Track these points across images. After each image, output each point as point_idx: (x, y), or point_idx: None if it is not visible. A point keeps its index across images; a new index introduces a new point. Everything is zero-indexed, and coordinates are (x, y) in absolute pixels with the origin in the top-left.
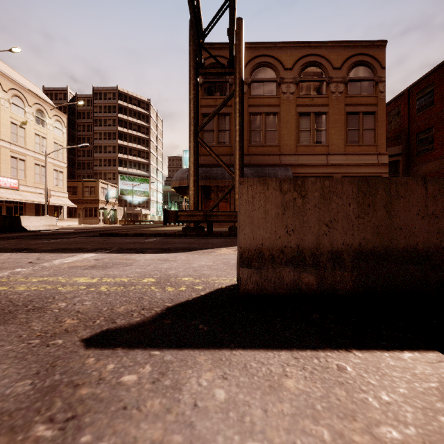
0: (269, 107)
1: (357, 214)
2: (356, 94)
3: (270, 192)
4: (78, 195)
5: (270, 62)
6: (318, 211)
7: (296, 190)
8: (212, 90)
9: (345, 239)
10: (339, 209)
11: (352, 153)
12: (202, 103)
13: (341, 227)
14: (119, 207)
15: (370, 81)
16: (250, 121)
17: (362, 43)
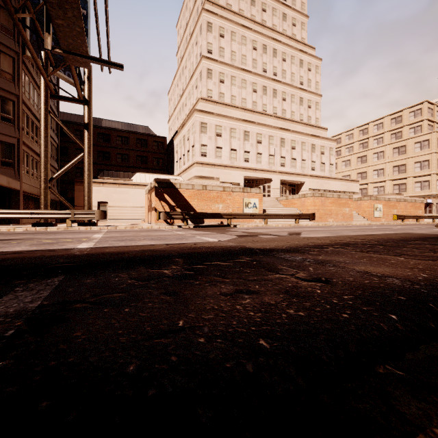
0: None
1: None
2: None
3: None
4: None
5: None
6: None
7: None
8: None
9: None
10: None
11: None
12: None
13: None
14: None
15: None
16: None
17: None
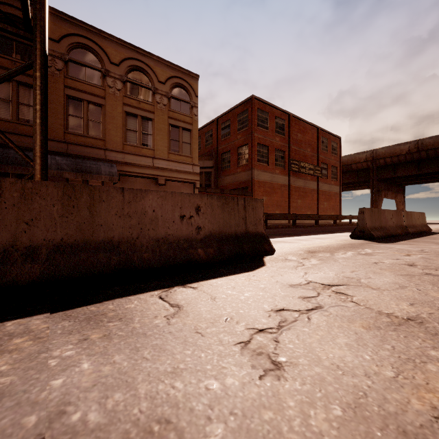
0: (92, 96)
1: (62, 214)
2: (177, 110)
3: None
4: None
5: (93, 47)
6: (17, 210)
7: None
8: (8, 48)
9: (47, 235)
10: (42, 209)
11: (174, 160)
12: None
13: (44, 225)
14: None
15: (188, 103)
16: (67, 104)
17: (182, 69)
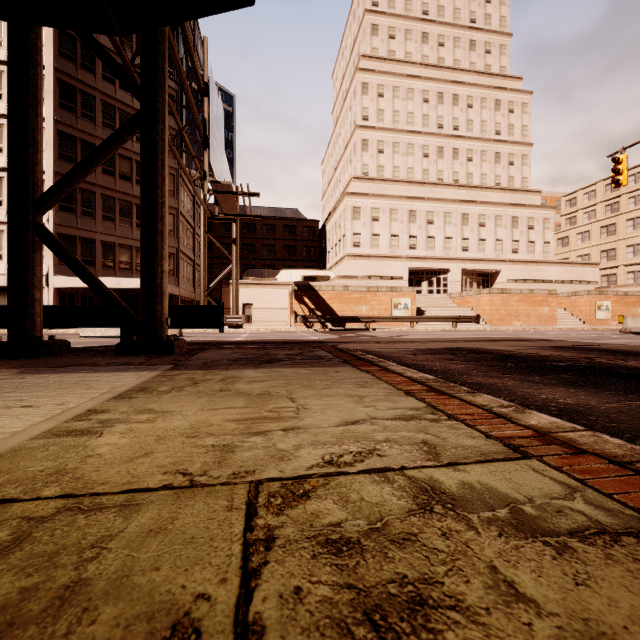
0: None
1: None
2: None
3: None
4: None
5: None
6: None
7: None
8: None
9: None
10: None
11: None
12: None
13: None
14: None
15: None
16: None
17: None
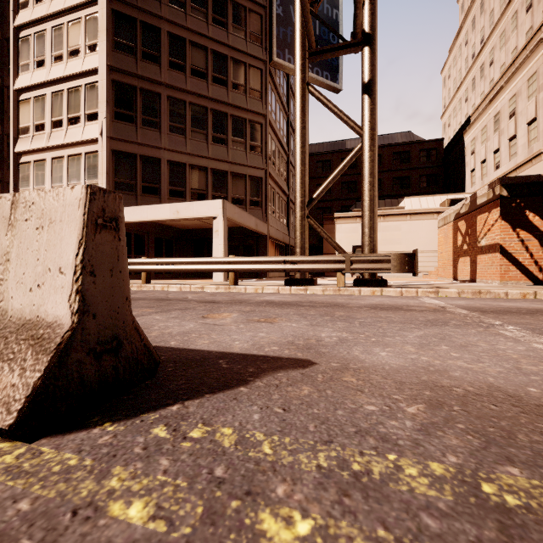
0: None
1: None
2: None
3: None
4: None
5: None
6: None
7: None
8: None
9: None
10: None
11: None
12: None
13: None
14: None
15: None
16: None
17: None
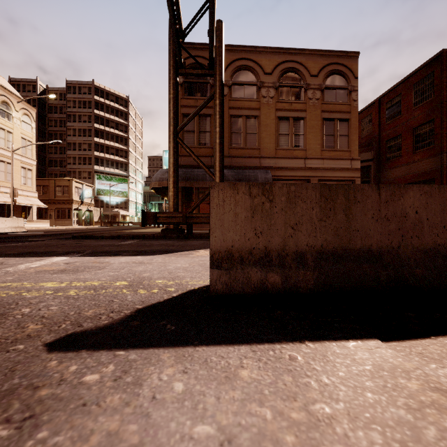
0: (249, 110)
1: (320, 218)
2: (332, 101)
3: (240, 196)
4: (49, 195)
5: (250, 65)
6: (284, 214)
7: (264, 194)
8: (193, 90)
9: (308, 241)
10: (304, 213)
11: (327, 158)
12: (183, 103)
13: (305, 229)
14: (95, 207)
15: (344, 90)
16: (230, 123)
17: (337, 53)
